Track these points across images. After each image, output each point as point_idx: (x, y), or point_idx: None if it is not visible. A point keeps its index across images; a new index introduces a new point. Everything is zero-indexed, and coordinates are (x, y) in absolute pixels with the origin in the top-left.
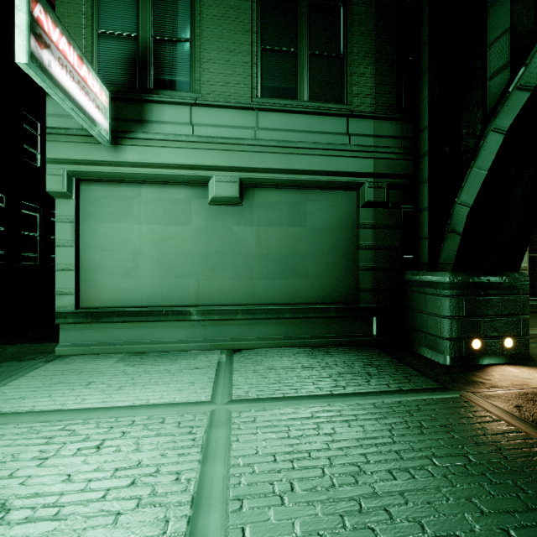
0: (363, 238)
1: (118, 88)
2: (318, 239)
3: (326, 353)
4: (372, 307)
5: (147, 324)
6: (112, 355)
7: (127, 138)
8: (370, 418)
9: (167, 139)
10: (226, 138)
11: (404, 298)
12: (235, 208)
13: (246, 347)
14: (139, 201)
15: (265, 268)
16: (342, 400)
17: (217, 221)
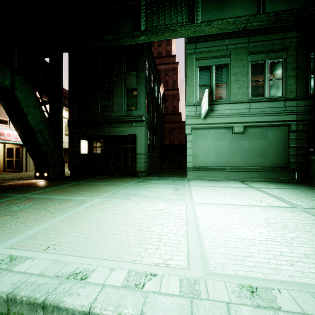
0: (291, 143)
1: None
2: (272, 144)
3: (277, 183)
4: (295, 169)
5: (212, 172)
6: (203, 180)
7: (208, 116)
8: (300, 191)
9: (220, 115)
10: (239, 113)
11: (309, 165)
12: (240, 135)
13: (245, 180)
14: (209, 134)
15: (251, 155)
16: (290, 189)
17: (234, 139)
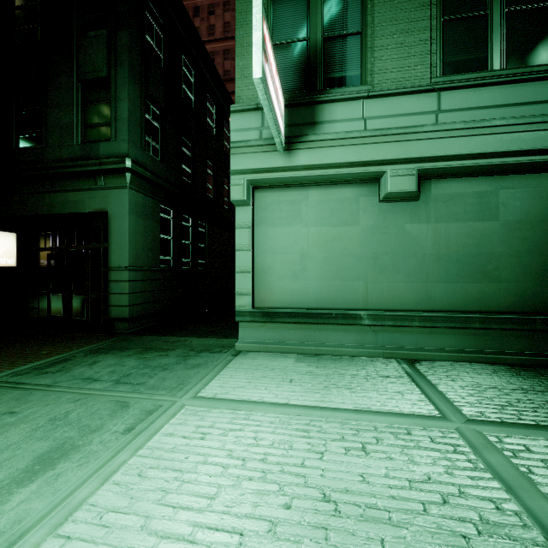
0: None
1: (290, 95)
2: (514, 235)
3: (541, 375)
4: None
5: (316, 326)
6: (286, 354)
7: (300, 143)
8: None
9: (338, 138)
10: (402, 128)
11: None
12: (407, 204)
13: (423, 358)
14: (307, 204)
15: (444, 270)
16: None
17: (387, 219)
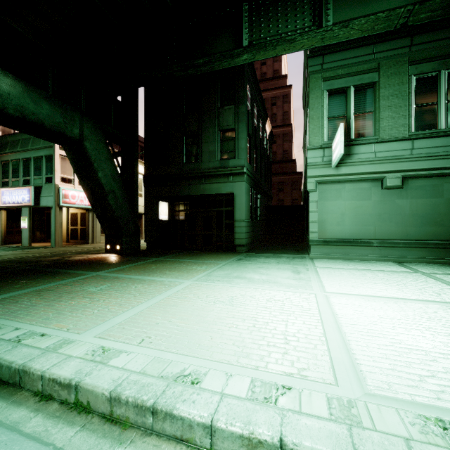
0: None
1: None
2: None
3: None
4: None
5: (350, 247)
6: (335, 259)
7: (342, 163)
8: None
9: (362, 161)
10: (394, 156)
11: None
12: (396, 190)
13: (405, 261)
14: (344, 190)
15: (415, 221)
16: None
17: (386, 197)
